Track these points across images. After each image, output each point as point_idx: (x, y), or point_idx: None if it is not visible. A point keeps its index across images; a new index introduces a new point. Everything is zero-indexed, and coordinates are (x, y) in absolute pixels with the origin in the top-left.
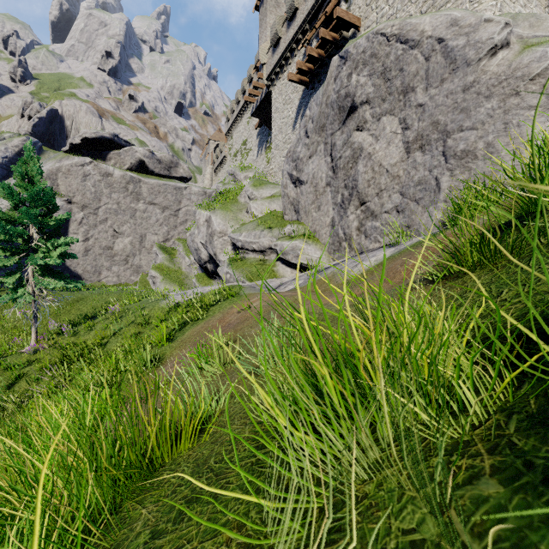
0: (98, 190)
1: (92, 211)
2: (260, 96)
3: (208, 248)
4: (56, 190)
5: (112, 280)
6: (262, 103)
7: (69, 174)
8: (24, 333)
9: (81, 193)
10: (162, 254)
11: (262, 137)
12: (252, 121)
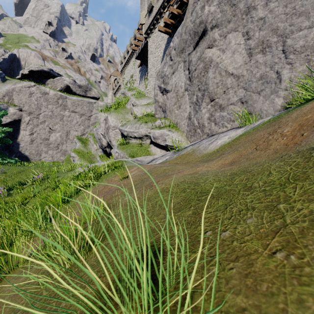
0: (39, 102)
1: (35, 116)
2: (141, 46)
3: (105, 137)
4: (11, 102)
5: (48, 159)
6: (142, 50)
7: (20, 92)
8: None
9: (28, 104)
10: (79, 143)
11: (142, 72)
12: (136, 63)
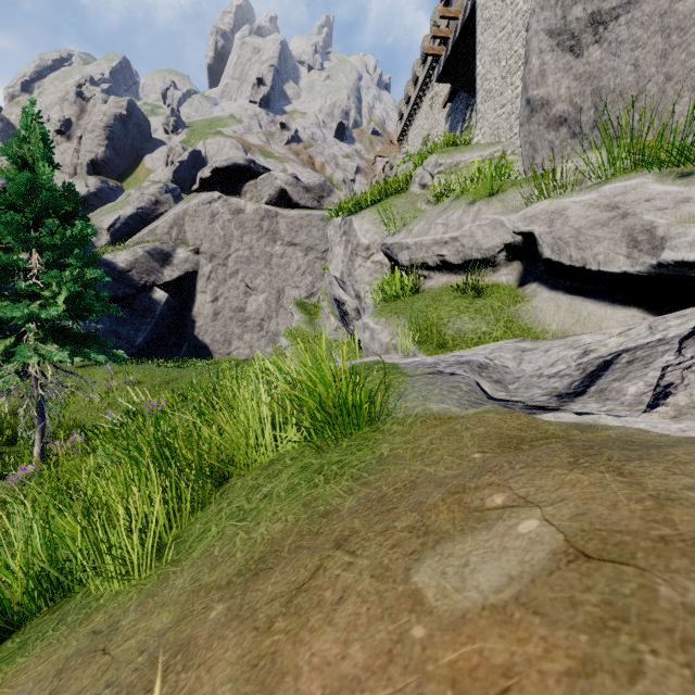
0: (227, 232)
1: (221, 262)
2: (452, 36)
3: (345, 286)
4: (183, 238)
5: (244, 353)
6: (455, 48)
7: (195, 216)
8: (62, 434)
9: (209, 239)
10: (299, 313)
11: (456, 116)
12: (438, 99)
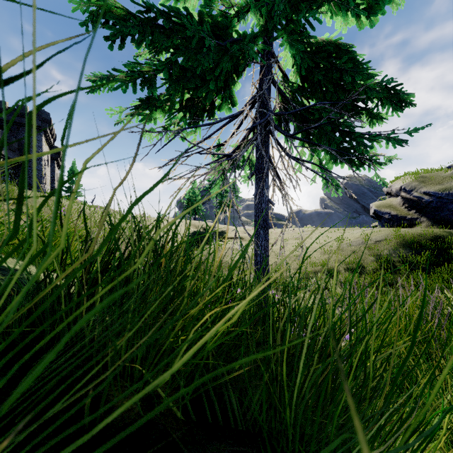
0: None
1: None
2: None
3: None
4: None
5: None
6: None
7: None
8: None
9: None
10: None
11: None
12: None
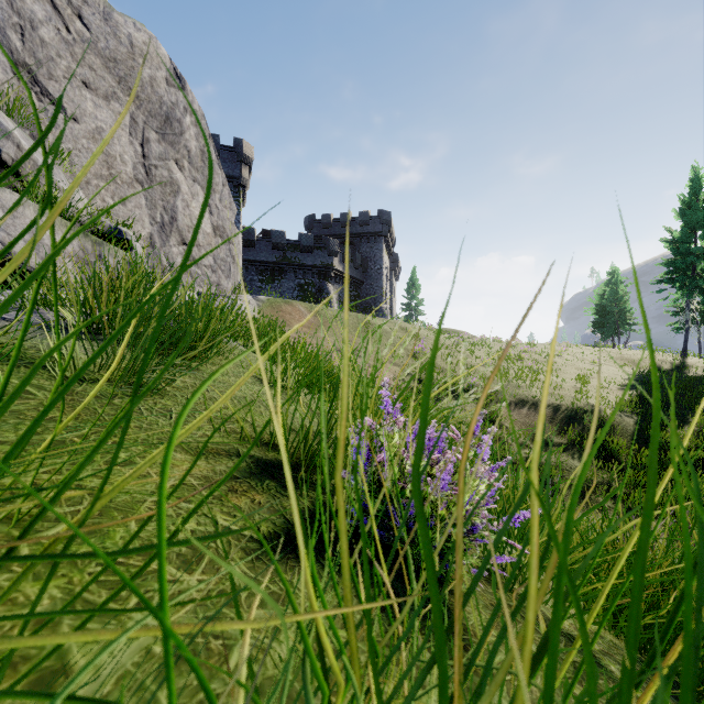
0: None
1: None
2: None
3: None
4: None
5: None
6: None
7: None
8: None
9: None
10: None
11: None
12: None
